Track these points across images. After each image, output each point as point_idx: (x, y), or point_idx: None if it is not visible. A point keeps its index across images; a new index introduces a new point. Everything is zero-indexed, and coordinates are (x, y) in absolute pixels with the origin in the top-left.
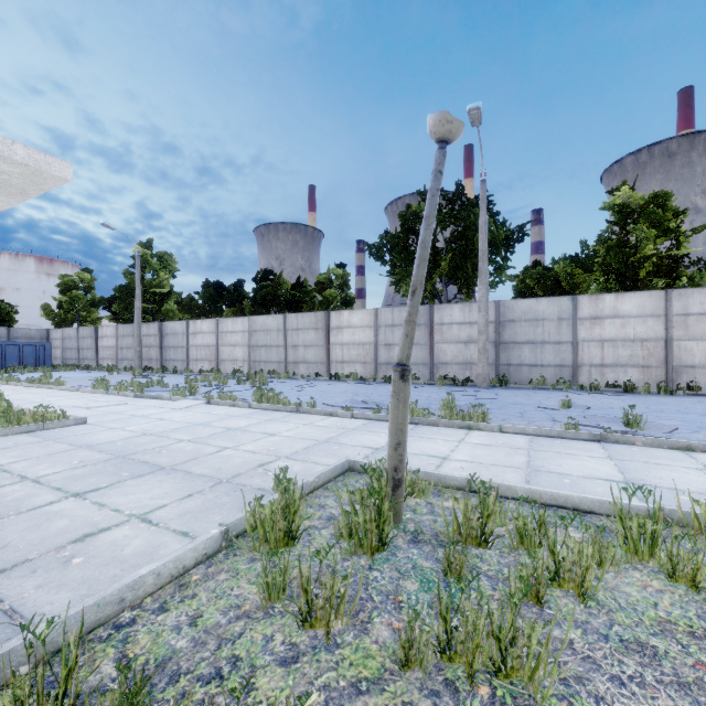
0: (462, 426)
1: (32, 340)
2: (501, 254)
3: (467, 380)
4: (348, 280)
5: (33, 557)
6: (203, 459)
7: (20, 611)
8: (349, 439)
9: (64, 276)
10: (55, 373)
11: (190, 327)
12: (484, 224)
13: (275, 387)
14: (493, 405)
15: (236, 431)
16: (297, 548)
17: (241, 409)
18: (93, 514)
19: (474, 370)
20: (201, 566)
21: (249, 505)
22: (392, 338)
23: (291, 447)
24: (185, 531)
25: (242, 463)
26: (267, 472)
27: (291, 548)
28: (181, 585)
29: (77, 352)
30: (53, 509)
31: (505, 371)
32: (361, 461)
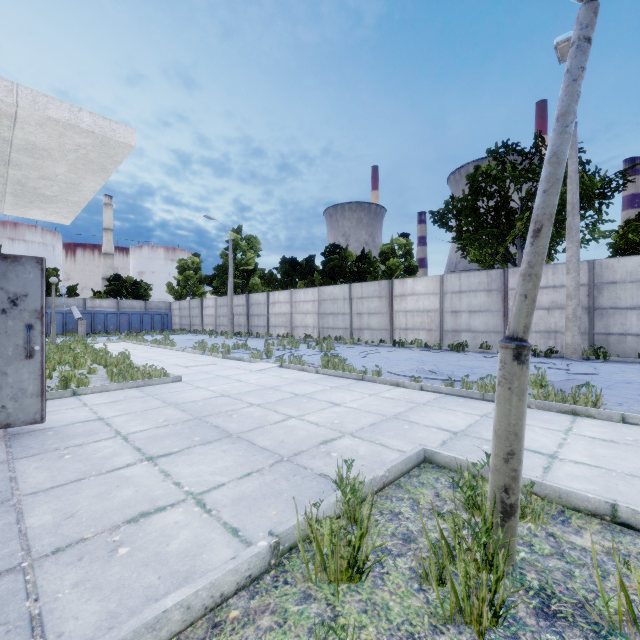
0: (564, 410)
1: (160, 310)
2: (594, 207)
3: (550, 350)
4: (410, 249)
5: (88, 536)
6: (268, 428)
7: (44, 623)
8: (420, 417)
9: (181, 260)
10: (173, 336)
11: (270, 297)
12: (575, 173)
13: (341, 353)
14: (596, 383)
15: (302, 398)
16: (364, 588)
17: (308, 374)
18: (156, 486)
19: (560, 339)
20: (243, 593)
21: (305, 511)
22: (459, 304)
23: (356, 421)
24: (236, 526)
25: (304, 438)
26: (330, 452)
27: (357, 586)
28: (215, 624)
29: (189, 319)
30: (126, 473)
31: (602, 341)
32: (440, 453)
